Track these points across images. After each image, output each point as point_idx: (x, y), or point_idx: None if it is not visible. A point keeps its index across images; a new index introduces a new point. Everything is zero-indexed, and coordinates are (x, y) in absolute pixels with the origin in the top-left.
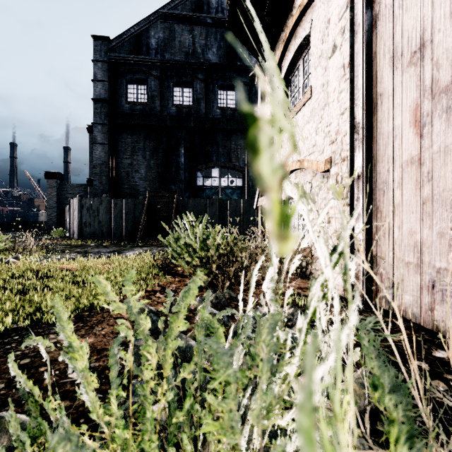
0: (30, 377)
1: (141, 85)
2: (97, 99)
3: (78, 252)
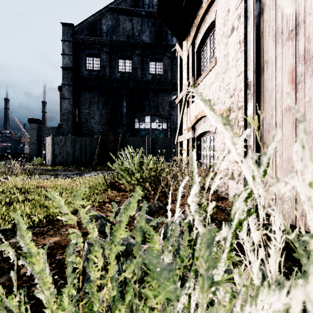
0: (10, 267)
1: (96, 58)
2: (65, 68)
3: (51, 174)
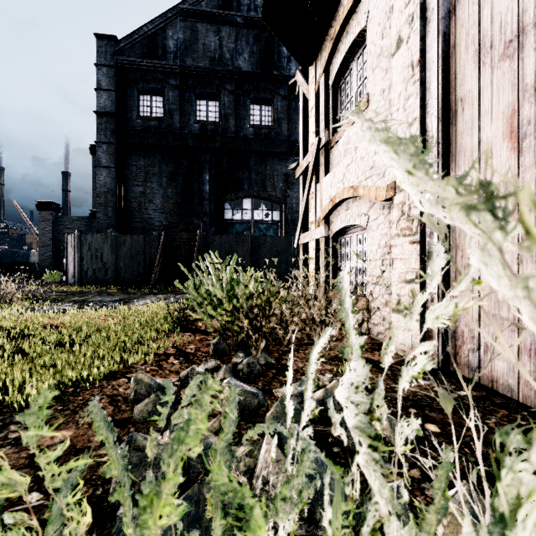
0: None
1: (156, 97)
2: (101, 113)
3: (75, 301)
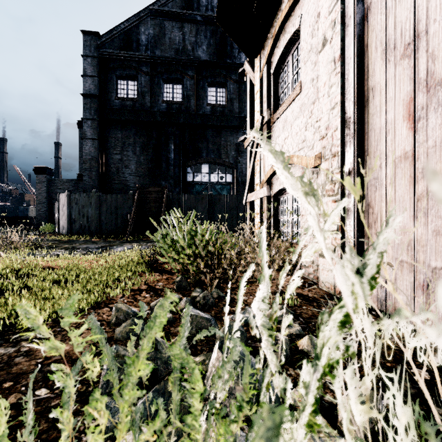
0: None
1: (131, 81)
2: (86, 95)
3: (66, 248)
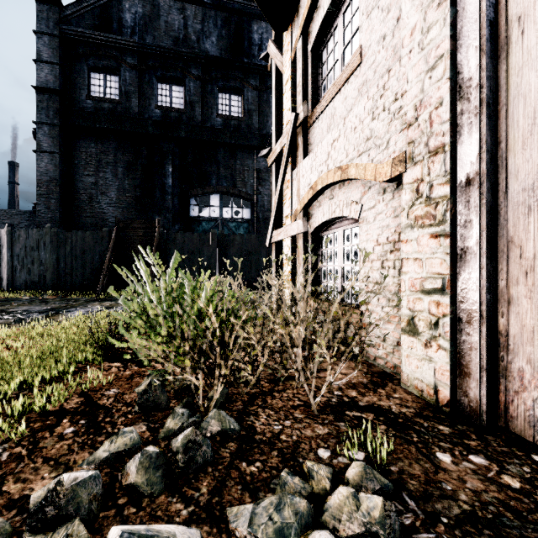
0: None
1: (111, 76)
2: (41, 88)
3: None
